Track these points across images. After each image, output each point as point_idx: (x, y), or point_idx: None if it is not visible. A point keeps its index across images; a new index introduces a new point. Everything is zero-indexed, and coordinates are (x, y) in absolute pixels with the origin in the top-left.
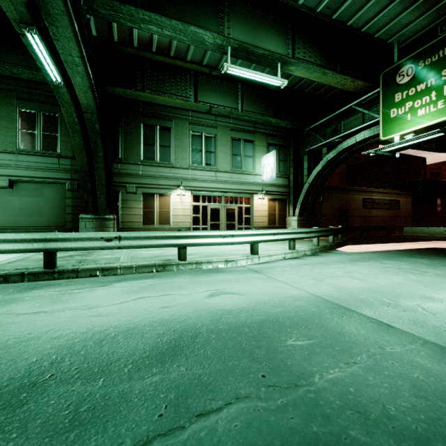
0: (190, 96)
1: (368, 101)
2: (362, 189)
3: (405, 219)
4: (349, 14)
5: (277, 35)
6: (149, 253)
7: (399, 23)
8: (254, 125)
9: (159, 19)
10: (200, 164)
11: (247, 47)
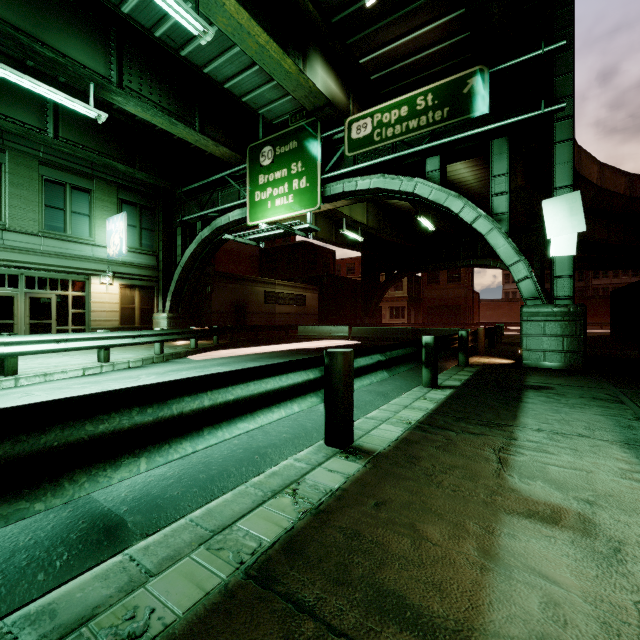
0: None
1: (242, 175)
2: (264, 280)
3: (312, 316)
4: (202, 59)
5: (88, 40)
6: None
7: (264, 96)
8: (93, 166)
9: None
10: None
11: (18, 36)
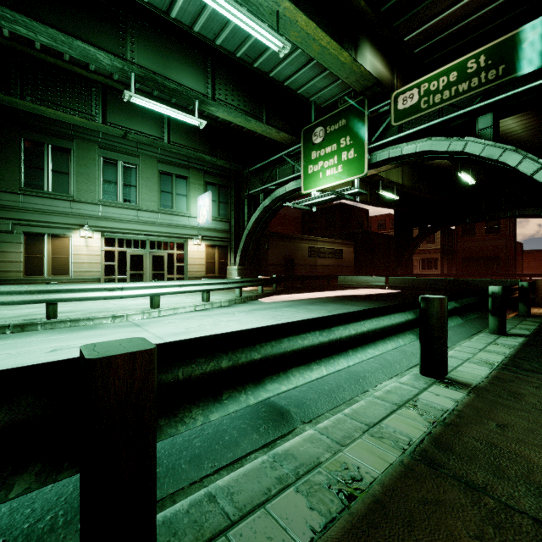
0: (96, 114)
1: (296, 153)
2: (308, 237)
3: (348, 268)
4: (269, 66)
5: (194, 70)
6: (14, 312)
7: (315, 86)
8: (189, 159)
9: (29, 22)
10: (115, 200)
11: (156, 78)
